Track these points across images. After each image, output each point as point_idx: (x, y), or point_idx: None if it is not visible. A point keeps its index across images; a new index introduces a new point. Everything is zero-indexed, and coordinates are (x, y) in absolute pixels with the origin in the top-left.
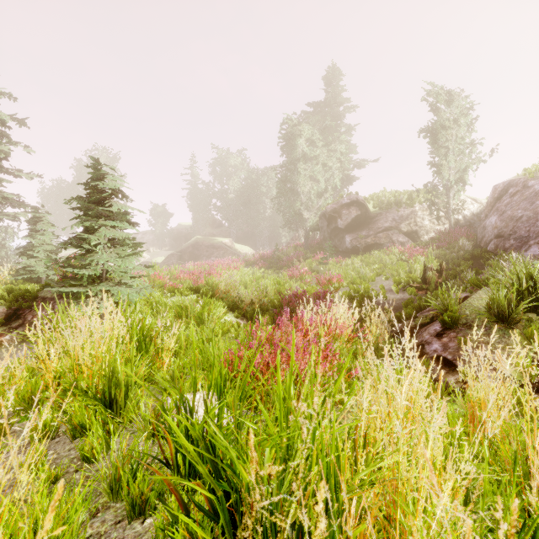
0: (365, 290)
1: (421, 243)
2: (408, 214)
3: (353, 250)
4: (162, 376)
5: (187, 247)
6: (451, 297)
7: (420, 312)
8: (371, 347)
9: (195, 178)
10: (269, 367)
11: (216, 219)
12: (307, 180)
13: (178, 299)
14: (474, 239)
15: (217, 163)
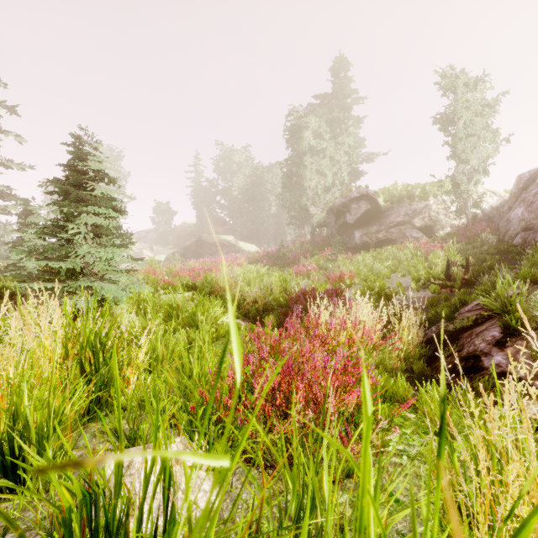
0: (381, 288)
1: (437, 239)
2: (421, 208)
3: (363, 246)
4: (124, 401)
5: (190, 245)
6: (514, 294)
7: (458, 313)
8: (480, 384)
9: (199, 175)
10: (274, 395)
11: (220, 217)
12: (314, 174)
13: (169, 296)
14: (497, 233)
15: (221, 160)
